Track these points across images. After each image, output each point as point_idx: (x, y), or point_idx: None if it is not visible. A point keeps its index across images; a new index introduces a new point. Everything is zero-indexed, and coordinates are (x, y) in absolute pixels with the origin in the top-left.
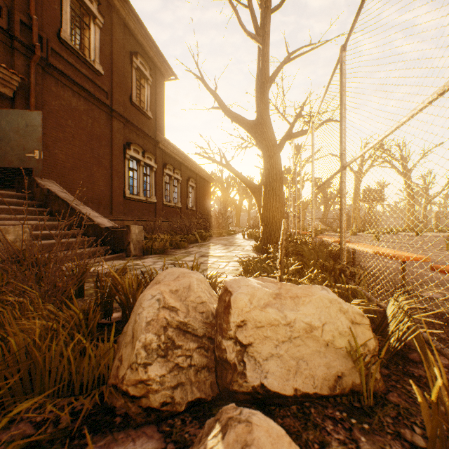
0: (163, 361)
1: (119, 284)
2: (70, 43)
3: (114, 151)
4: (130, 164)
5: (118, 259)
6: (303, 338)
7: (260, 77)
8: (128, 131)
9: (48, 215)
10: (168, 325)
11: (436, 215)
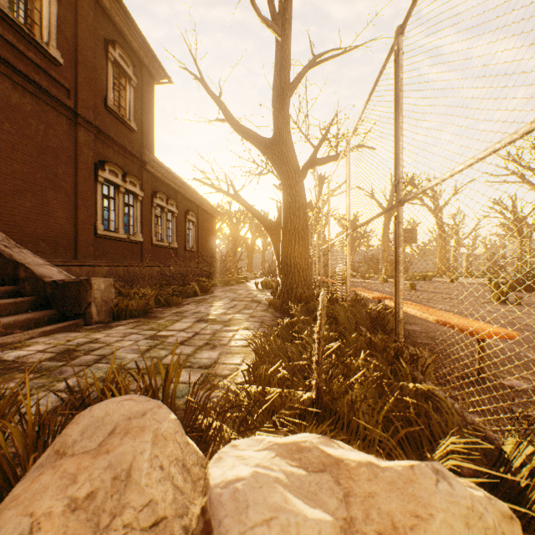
0: None
1: None
2: (8, 11)
3: (80, 171)
4: (105, 190)
5: (71, 329)
6: None
7: (279, 81)
8: (101, 145)
9: None
10: None
11: (467, 258)
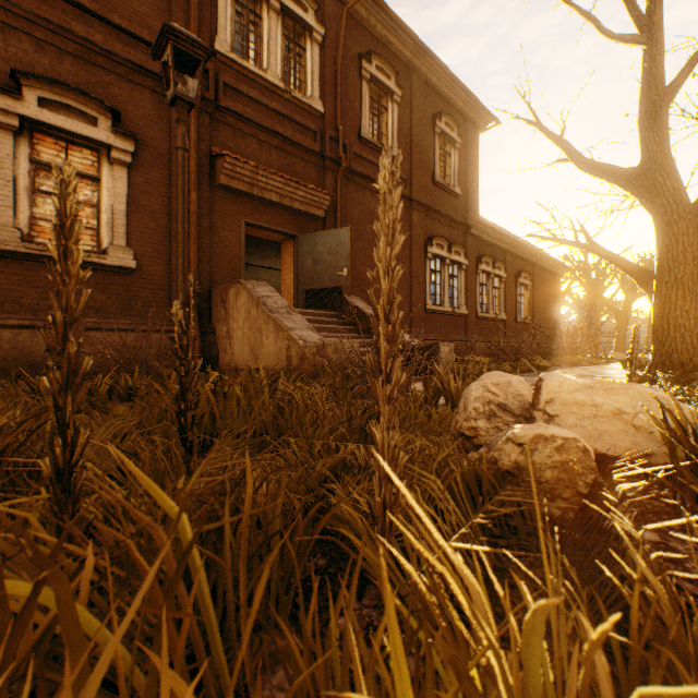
0: (487, 421)
1: (445, 384)
2: (369, 138)
3: (413, 251)
4: (431, 265)
5: None
6: (609, 418)
7: (645, 95)
8: (429, 222)
9: (356, 333)
10: (490, 402)
11: None
